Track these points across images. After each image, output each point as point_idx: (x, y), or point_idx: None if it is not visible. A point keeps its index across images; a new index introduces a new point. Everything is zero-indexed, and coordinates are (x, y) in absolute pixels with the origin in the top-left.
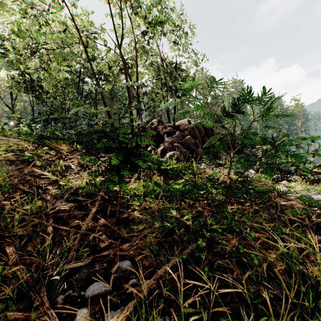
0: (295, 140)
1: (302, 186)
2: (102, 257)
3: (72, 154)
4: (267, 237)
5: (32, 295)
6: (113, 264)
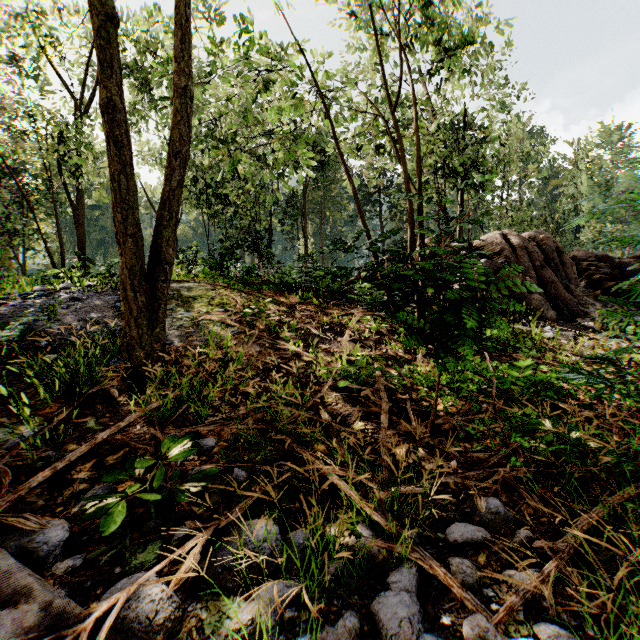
0: None
1: None
2: (438, 486)
3: (300, 309)
4: None
5: (379, 521)
6: (473, 498)
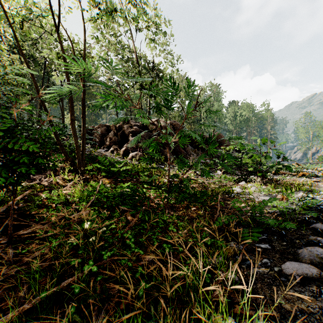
0: (229, 139)
1: (257, 187)
2: None
3: None
4: (188, 250)
5: None
6: None
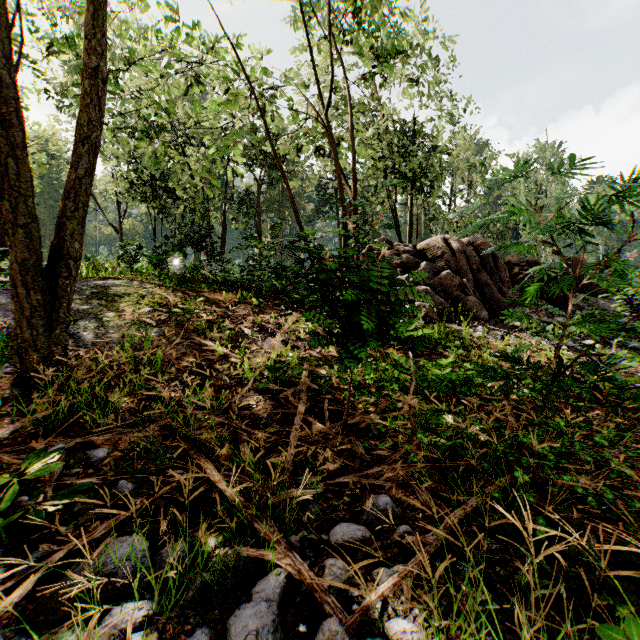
0: None
1: None
2: (336, 486)
3: (238, 309)
4: None
5: (258, 528)
6: (363, 497)
